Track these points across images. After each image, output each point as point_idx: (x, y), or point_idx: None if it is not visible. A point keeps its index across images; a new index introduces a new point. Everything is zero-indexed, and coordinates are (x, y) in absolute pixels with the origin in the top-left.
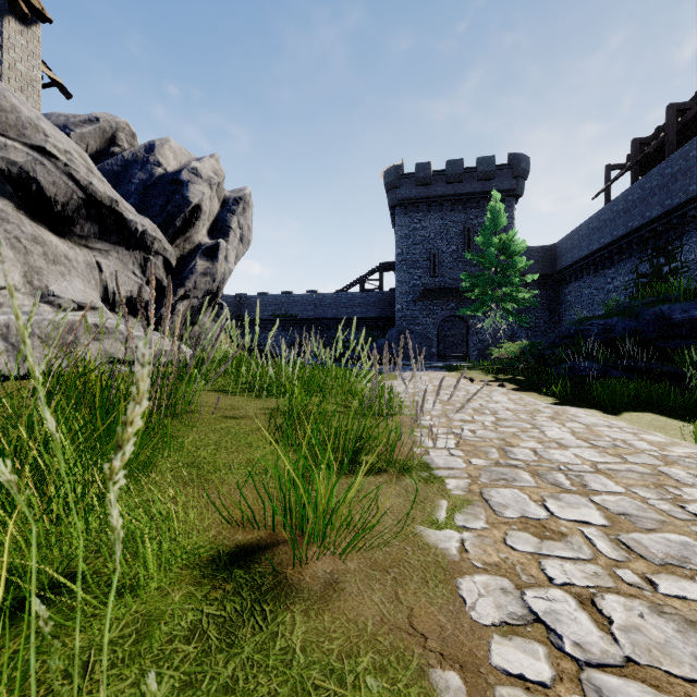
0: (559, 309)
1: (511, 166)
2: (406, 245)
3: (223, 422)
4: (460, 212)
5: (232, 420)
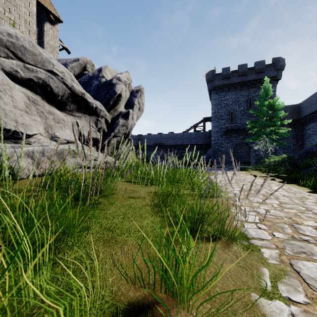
0: (302, 138)
1: (274, 64)
2: (217, 108)
3: (128, 200)
4: (245, 90)
5: (133, 199)
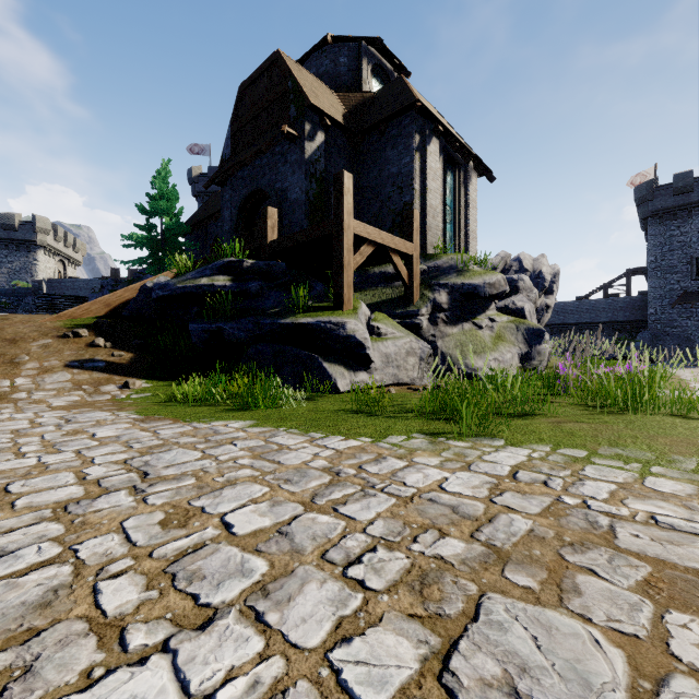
0: None
1: None
2: (661, 252)
3: None
4: None
5: None
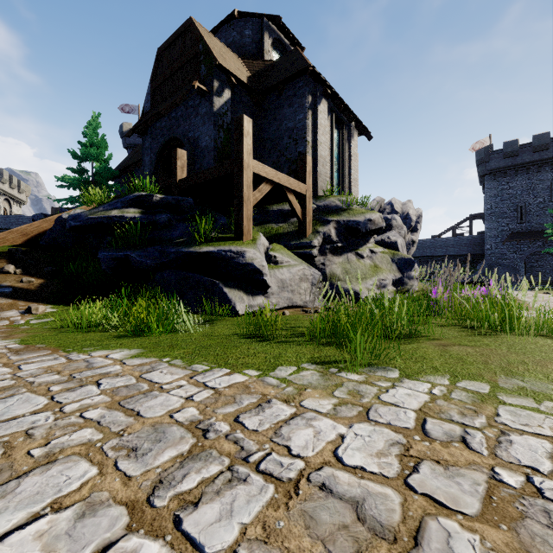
0: None
1: None
2: (495, 202)
3: None
4: (546, 172)
5: None
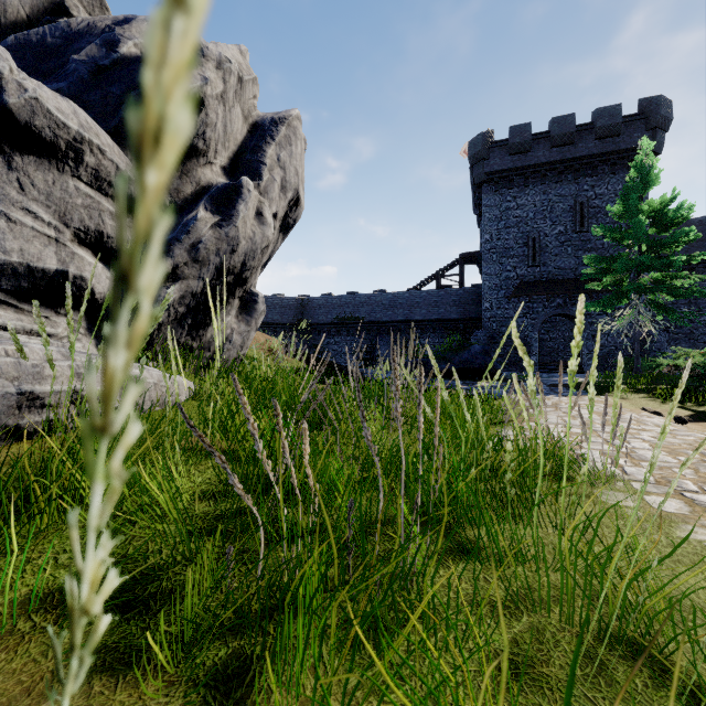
0: None
1: (644, 115)
2: (497, 229)
3: None
4: (569, 183)
5: None
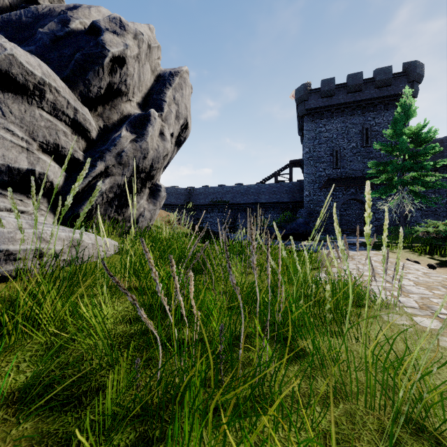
0: None
1: (406, 73)
2: (313, 145)
3: None
4: (359, 116)
5: None
